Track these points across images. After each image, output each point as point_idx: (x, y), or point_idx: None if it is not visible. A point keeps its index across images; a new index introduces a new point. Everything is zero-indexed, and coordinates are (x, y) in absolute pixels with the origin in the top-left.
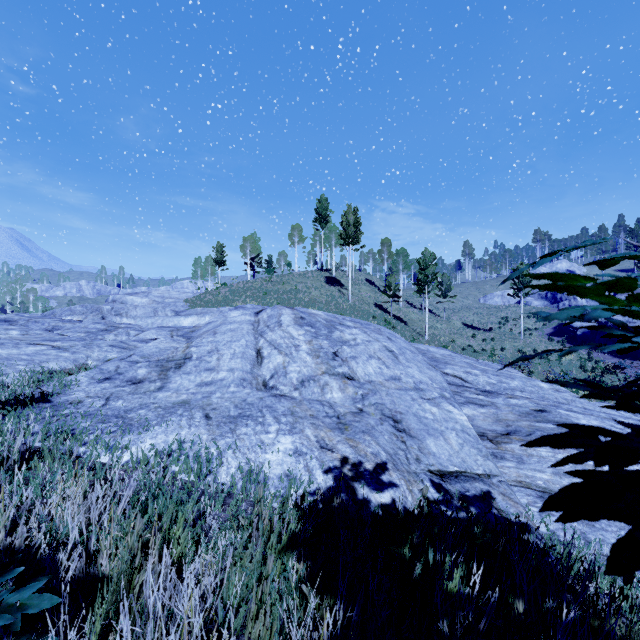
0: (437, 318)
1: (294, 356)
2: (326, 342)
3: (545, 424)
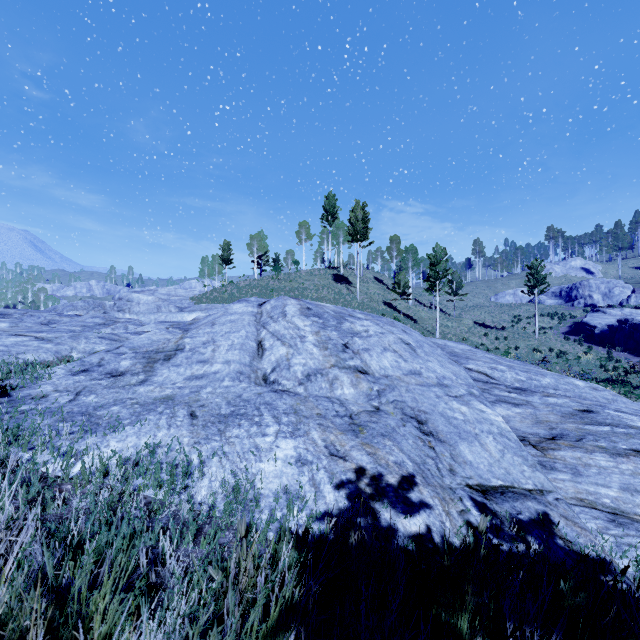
0: (447, 317)
1: (299, 347)
2: (335, 333)
3: (596, 427)
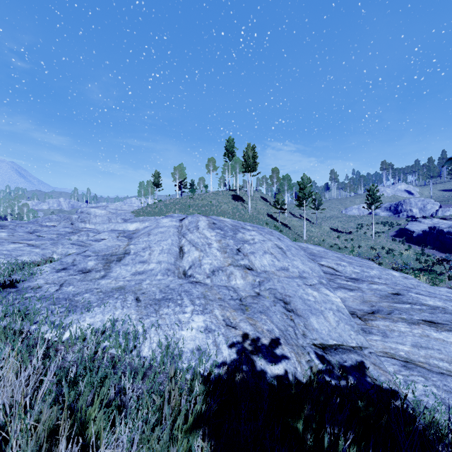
0: (312, 224)
1: (207, 252)
2: (232, 241)
3: (401, 305)
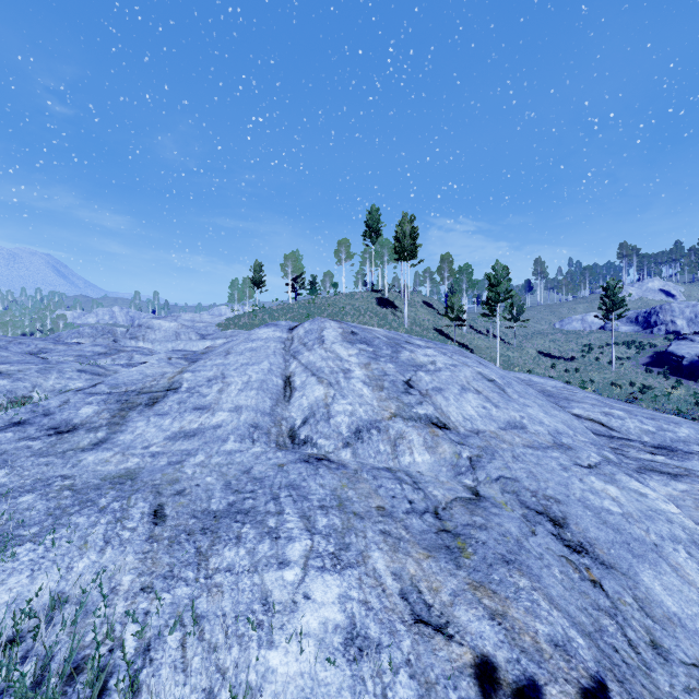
0: (507, 345)
1: (342, 387)
2: (391, 366)
3: None
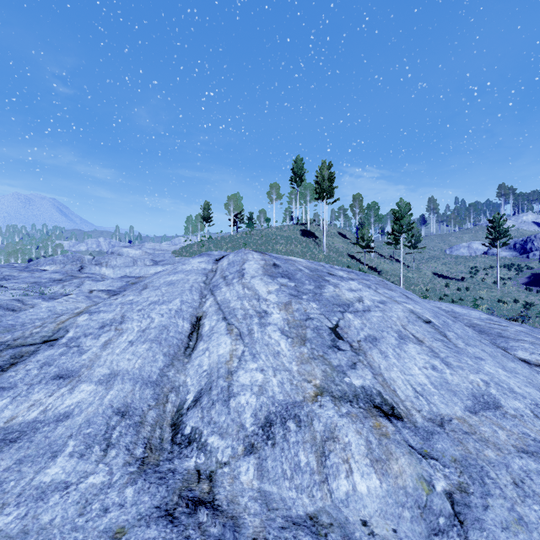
0: (407, 268)
1: (255, 339)
2: (314, 305)
3: None
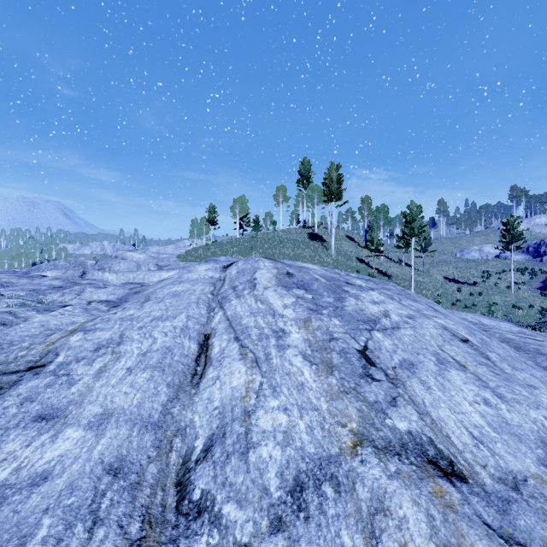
0: (417, 272)
1: (273, 366)
2: (337, 322)
3: None
